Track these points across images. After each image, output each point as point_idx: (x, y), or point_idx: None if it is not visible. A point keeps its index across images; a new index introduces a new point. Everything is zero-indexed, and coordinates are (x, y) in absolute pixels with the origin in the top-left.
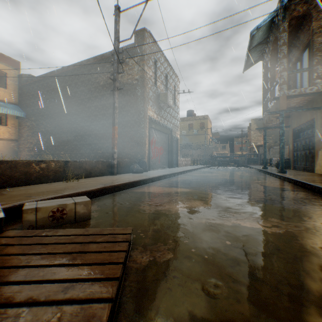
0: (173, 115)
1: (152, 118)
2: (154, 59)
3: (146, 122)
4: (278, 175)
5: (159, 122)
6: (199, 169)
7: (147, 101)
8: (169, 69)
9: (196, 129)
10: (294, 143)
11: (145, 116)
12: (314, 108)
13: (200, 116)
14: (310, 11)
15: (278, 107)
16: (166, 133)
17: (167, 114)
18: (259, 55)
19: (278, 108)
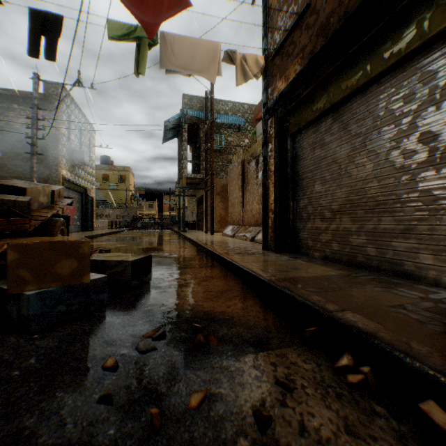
0: (88, 171)
1: (66, 178)
2: (69, 113)
3: (61, 181)
4: (180, 233)
5: (74, 181)
6: (120, 232)
7: (62, 160)
8: (84, 120)
9: (114, 182)
10: (198, 209)
11: (60, 176)
12: (202, 189)
13: (120, 167)
14: (200, 124)
15: (182, 185)
16: (80, 191)
17: (82, 171)
18: (174, 134)
19: (182, 185)
